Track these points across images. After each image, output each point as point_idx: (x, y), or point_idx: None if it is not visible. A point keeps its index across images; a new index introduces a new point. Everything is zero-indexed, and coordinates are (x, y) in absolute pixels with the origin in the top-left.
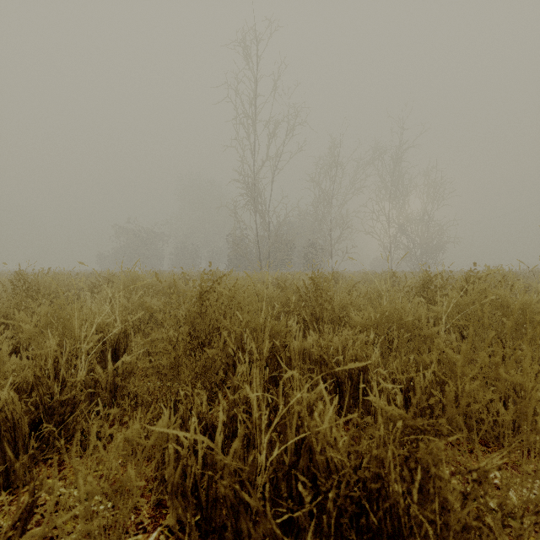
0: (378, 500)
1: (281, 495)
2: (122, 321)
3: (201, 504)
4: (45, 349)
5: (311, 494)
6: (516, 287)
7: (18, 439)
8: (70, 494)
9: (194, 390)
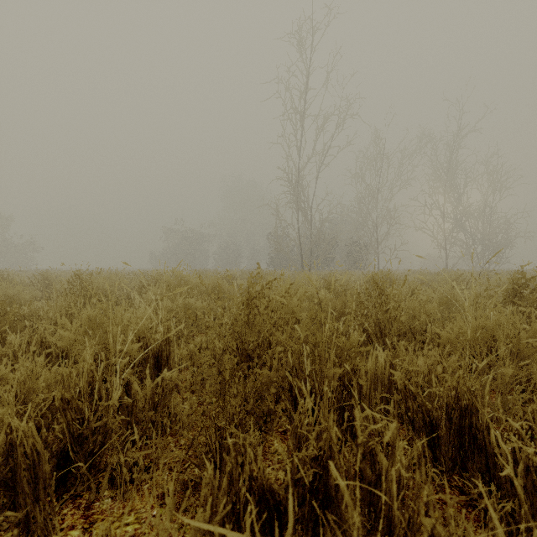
0: None
1: None
2: (165, 328)
3: None
4: (80, 363)
5: None
6: None
7: (45, 471)
8: None
9: (245, 436)
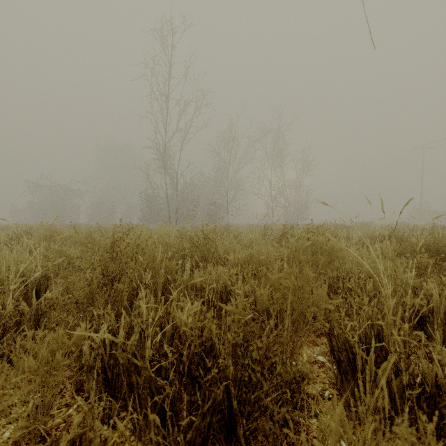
0: (214, 356)
1: (162, 366)
2: (43, 267)
3: (108, 377)
4: None
5: (176, 357)
6: (342, 235)
7: None
8: (4, 394)
9: (105, 310)
